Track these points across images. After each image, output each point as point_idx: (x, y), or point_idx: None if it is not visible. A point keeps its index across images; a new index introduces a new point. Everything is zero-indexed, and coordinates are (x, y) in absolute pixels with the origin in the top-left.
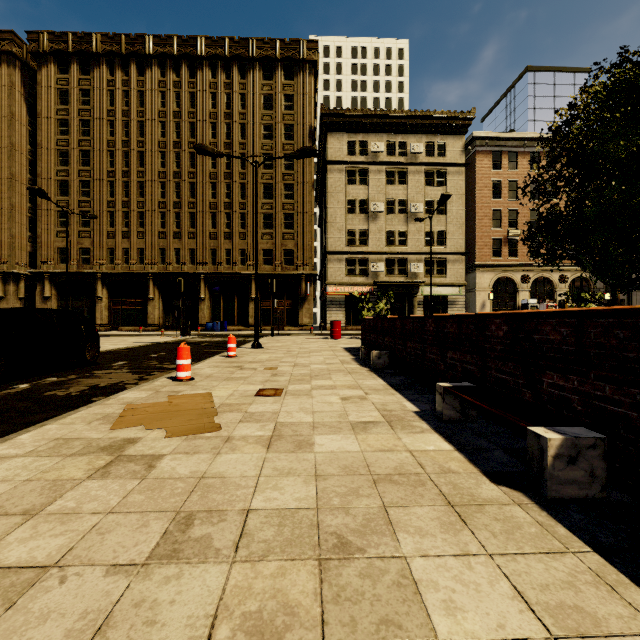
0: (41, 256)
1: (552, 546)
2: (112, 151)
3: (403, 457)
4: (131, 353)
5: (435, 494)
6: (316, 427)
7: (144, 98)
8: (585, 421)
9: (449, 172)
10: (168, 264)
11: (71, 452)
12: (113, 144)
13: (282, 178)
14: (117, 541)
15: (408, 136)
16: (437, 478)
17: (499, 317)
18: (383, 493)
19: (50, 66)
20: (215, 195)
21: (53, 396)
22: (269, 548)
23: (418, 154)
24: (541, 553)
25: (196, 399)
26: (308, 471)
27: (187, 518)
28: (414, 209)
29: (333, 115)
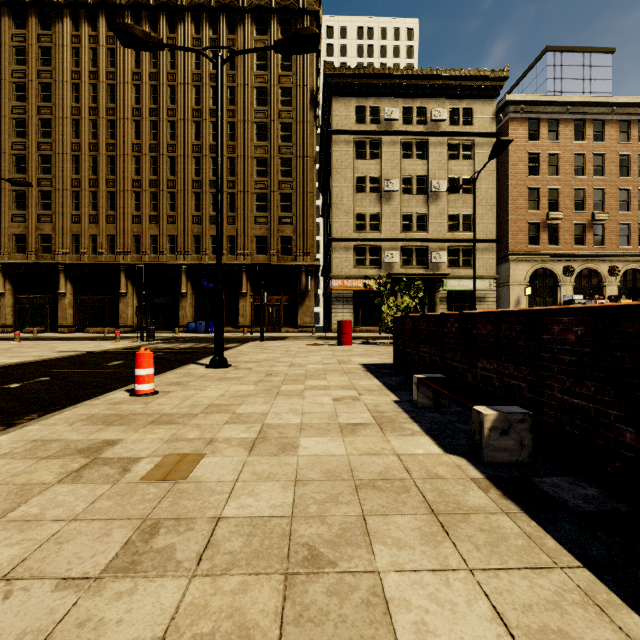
0: None
1: None
2: (77, 120)
3: None
4: None
5: None
6: None
7: (115, 57)
8: None
9: (477, 143)
10: (143, 253)
11: None
12: (78, 112)
13: (278, 151)
14: None
15: (428, 101)
16: None
17: None
18: None
19: (4, 19)
20: (199, 172)
21: None
22: None
23: (440, 122)
24: None
25: None
26: None
27: None
28: (435, 187)
29: (339, 75)
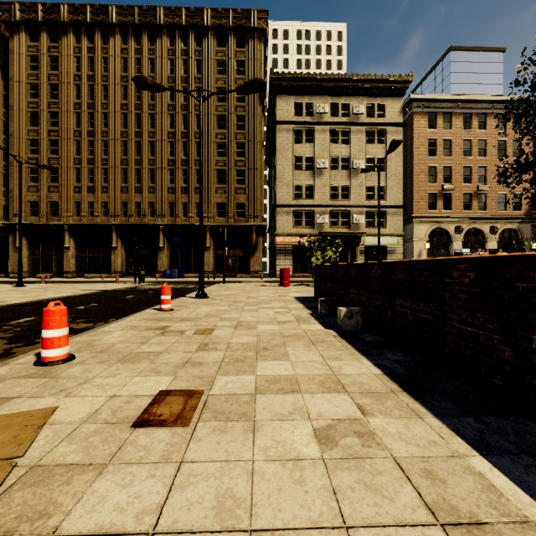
0: (13, 209)
1: None
2: (78, 113)
3: None
4: None
5: None
6: None
7: (108, 64)
8: None
9: (388, 131)
10: (130, 216)
11: None
12: (79, 106)
13: (234, 137)
14: None
15: (350, 98)
16: None
17: None
18: None
19: (21, 34)
20: (173, 153)
21: None
22: None
23: (360, 115)
24: None
25: None
26: None
27: None
28: (356, 165)
29: (281, 79)
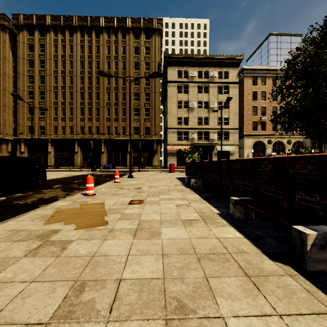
0: (19, 130)
1: (319, 308)
2: (56, 76)
3: (214, 242)
4: (64, 180)
5: (236, 268)
6: (162, 223)
7: (72, 48)
8: (324, 221)
9: (230, 87)
10: (85, 134)
11: (18, 239)
12: (56, 72)
13: (144, 90)
14: (33, 304)
15: (209, 68)
16: (236, 256)
17: (266, 160)
18: (204, 267)
19: (24, 32)
20: (109, 98)
21: (17, 204)
22: (132, 310)
23: (214, 77)
24: (314, 314)
25: (95, 206)
26: (158, 251)
27: (81, 286)
28: (212, 106)
29: (170, 57)
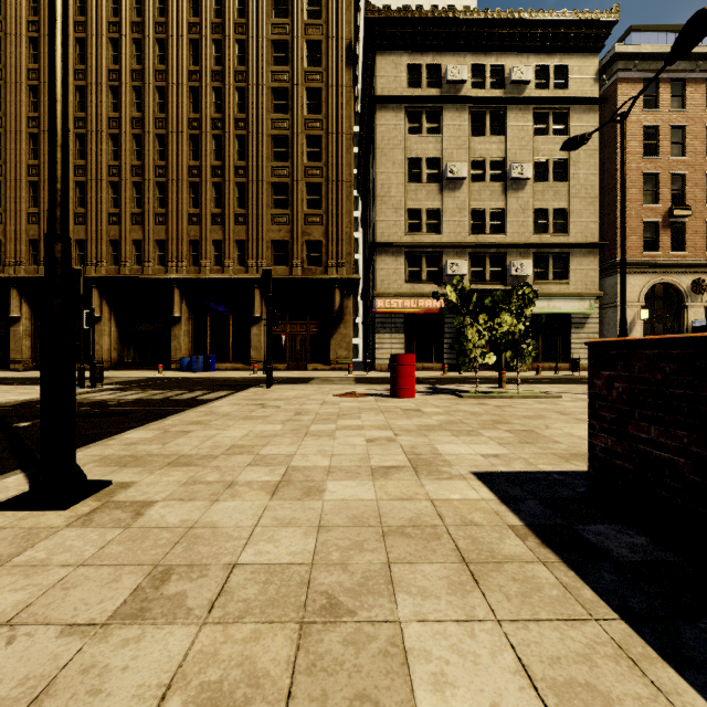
0: None
1: None
2: (36, 86)
3: None
4: None
5: None
6: None
7: (85, 2)
8: None
9: (573, 113)
10: (122, 264)
11: None
12: (37, 75)
13: (303, 127)
14: None
15: (506, 56)
16: None
17: None
18: None
19: None
20: (197, 155)
21: None
22: None
23: (523, 85)
24: None
25: None
26: None
27: None
28: (517, 173)
29: (385, 20)
